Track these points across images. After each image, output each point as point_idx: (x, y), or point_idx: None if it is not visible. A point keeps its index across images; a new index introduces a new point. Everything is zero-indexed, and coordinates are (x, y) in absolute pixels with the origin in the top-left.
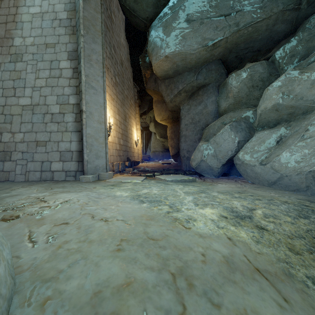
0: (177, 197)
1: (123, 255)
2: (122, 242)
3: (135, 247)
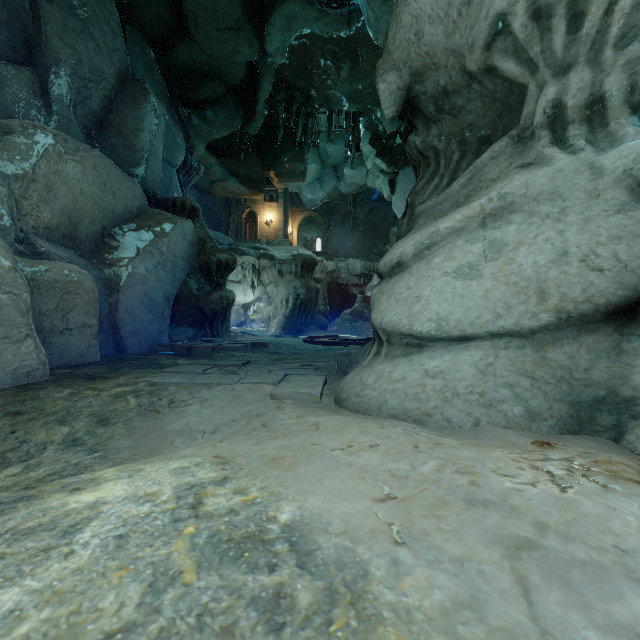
0: (39, 636)
1: (309, 423)
2: (314, 428)
3: (299, 429)
